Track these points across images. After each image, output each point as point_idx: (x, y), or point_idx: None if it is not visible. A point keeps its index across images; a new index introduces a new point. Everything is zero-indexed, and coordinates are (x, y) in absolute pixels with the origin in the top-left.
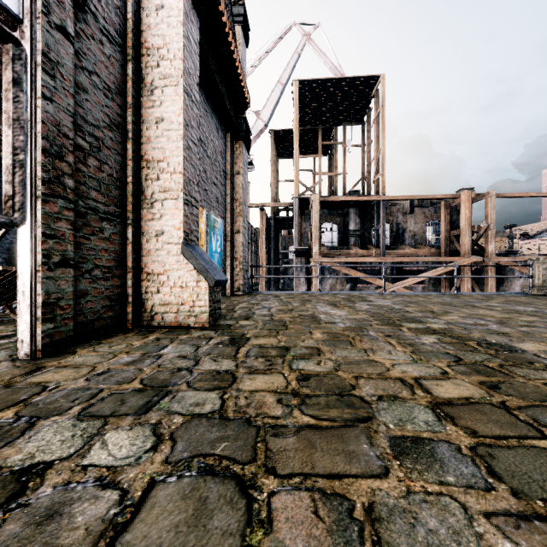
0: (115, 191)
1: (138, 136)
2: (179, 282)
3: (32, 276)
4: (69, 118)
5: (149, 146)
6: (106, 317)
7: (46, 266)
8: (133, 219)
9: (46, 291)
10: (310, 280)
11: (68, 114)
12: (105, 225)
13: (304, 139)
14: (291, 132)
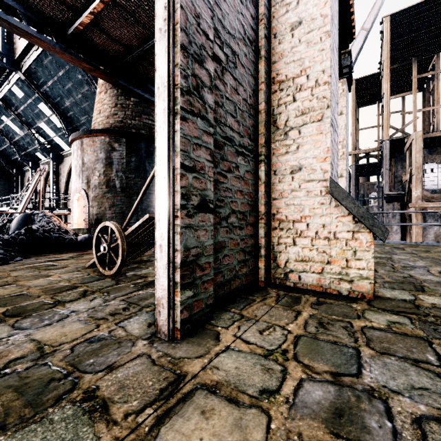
0: (249, 121)
1: (269, 55)
2: (323, 232)
3: (169, 224)
4: (208, 11)
5: (281, 63)
6: (241, 274)
7: (185, 210)
8: (265, 154)
9: (185, 245)
10: (405, 228)
11: (207, 5)
12: (240, 160)
13: (391, 80)
14: (375, 76)
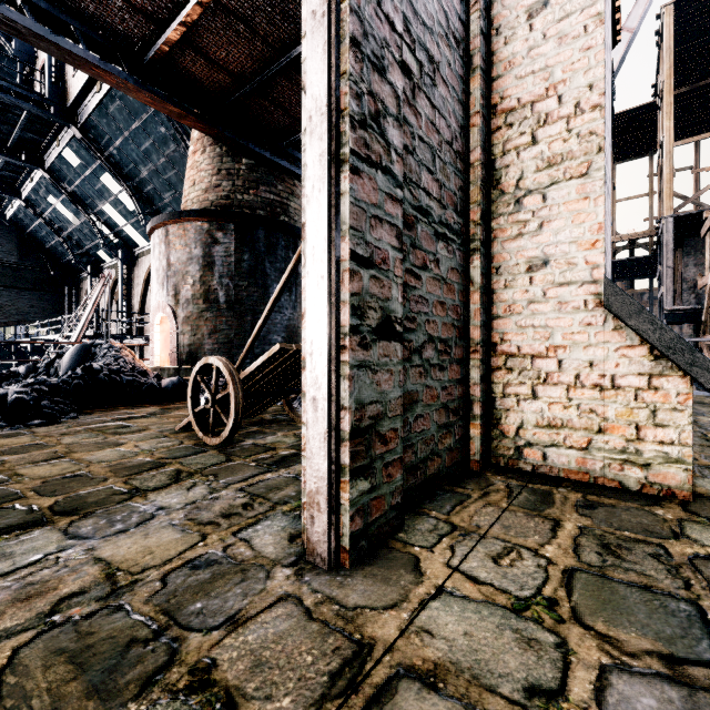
0: (454, 180)
1: (487, 65)
2: (590, 376)
3: (330, 361)
4: None
5: (510, 78)
6: (442, 449)
7: (357, 335)
8: (481, 238)
9: (357, 398)
10: None
11: None
12: (440, 249)
13: (675, 114)
14: (645, 108)
